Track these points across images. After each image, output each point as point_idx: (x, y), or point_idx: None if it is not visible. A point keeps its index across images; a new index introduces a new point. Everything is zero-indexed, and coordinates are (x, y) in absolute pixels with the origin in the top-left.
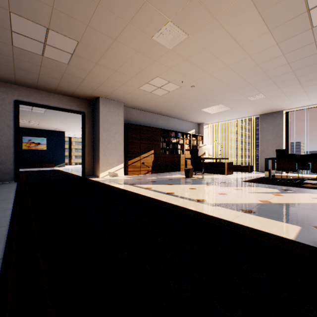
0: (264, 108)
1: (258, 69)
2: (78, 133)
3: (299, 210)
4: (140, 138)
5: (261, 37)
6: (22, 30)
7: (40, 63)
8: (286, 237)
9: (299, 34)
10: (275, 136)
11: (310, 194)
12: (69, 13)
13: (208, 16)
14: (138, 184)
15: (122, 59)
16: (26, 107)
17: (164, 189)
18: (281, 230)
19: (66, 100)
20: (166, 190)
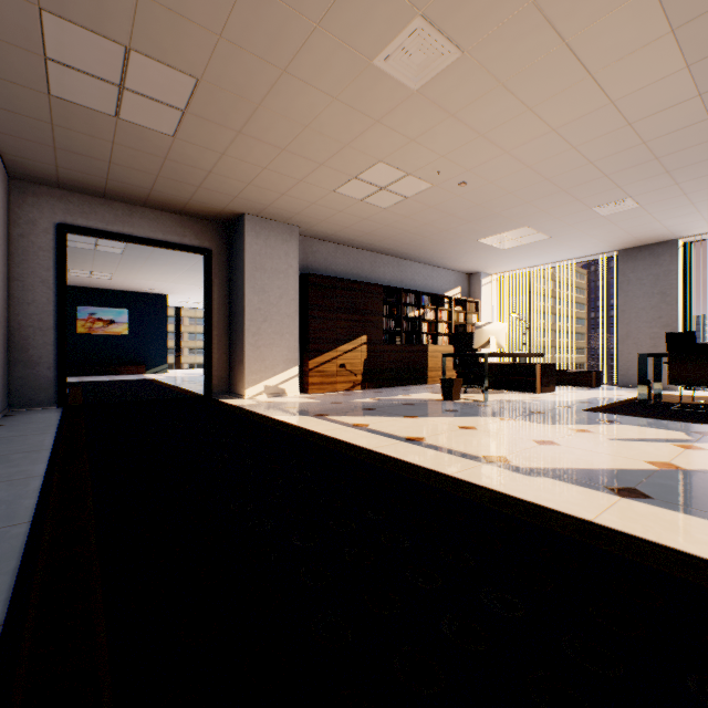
0: (632, 235)
1: (630, 136)
2: (196, 299)
3: None
4: (337, 308)
5: (648, 51)
6: (69, 56)
7: (112, 135)
8: None
9: None
10: (658, 302)
11: None
12: (177, 6)
13: None
14: (336, 416)
15: (298, 120)
16: (82, 241)
17: (399, 428)
18: None
19: (170, 223)
20: (403, 432)
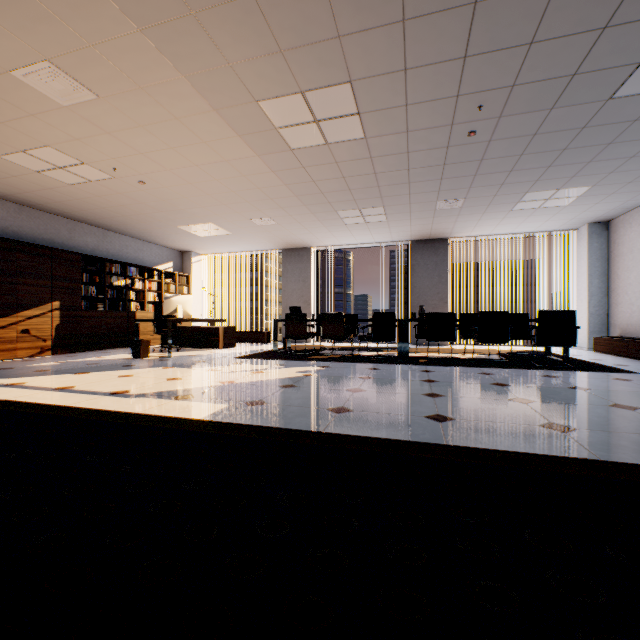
0: (285, 241)
1: (249, 182)
2: None
3: (256, 388)
4: (18, 272)
5: (231, 140)
6: None
7: None
8: (195, 417)
9: (281, 152)
10: (302, 286)
11: (300, 368)
12: None
13: (129, 82)
14: None
15: None
16: None
17: (58, 382)
18: (199, 412)
19: None
20: (59, 385)
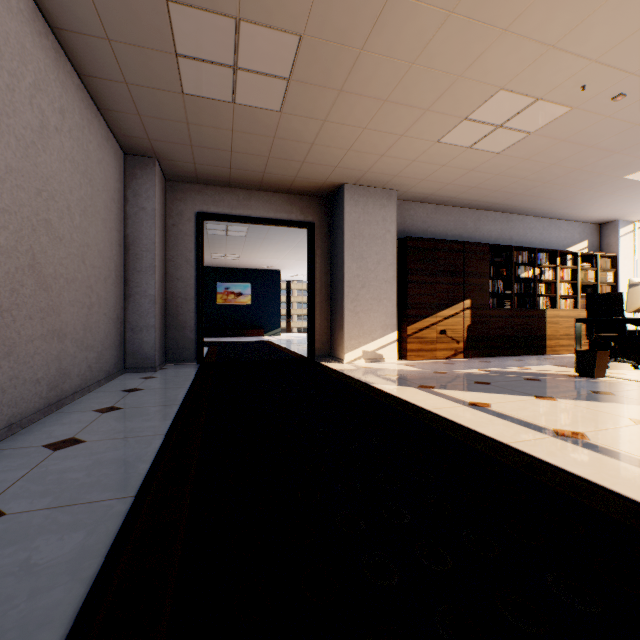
0: None
1: None
2: (302, 273)
3: None
4: (436, 271)
5: None
6: (193, 47)
7: (231, 123)
8: None
9: None
10: None
11: None
12: None
13: None
14: (444, 390)
15: (403, 58)
16: (217, 229)
17: (536, 414)
18: None
19: (280, 202)
20: (545, 421)
